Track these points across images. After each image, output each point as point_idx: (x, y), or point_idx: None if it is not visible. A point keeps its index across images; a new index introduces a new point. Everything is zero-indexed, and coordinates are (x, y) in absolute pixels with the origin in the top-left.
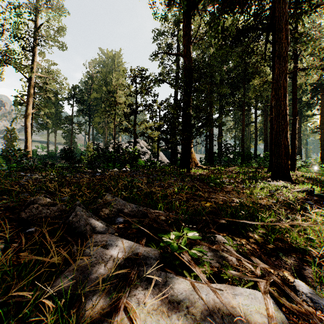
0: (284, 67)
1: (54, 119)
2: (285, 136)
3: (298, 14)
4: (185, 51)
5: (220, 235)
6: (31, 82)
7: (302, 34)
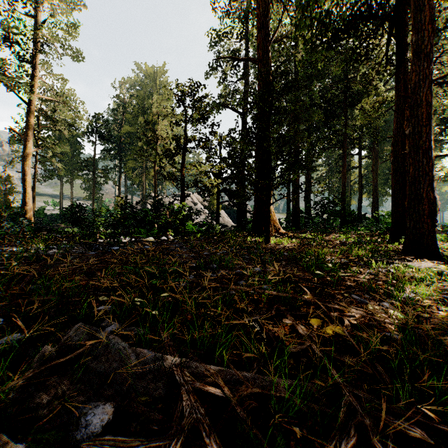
0: (426, 70)
1: (70, 164)
2: (428, 184)
3: None
4: (259, 54)
5: None
6: (31, 107)
7: (447, 22)
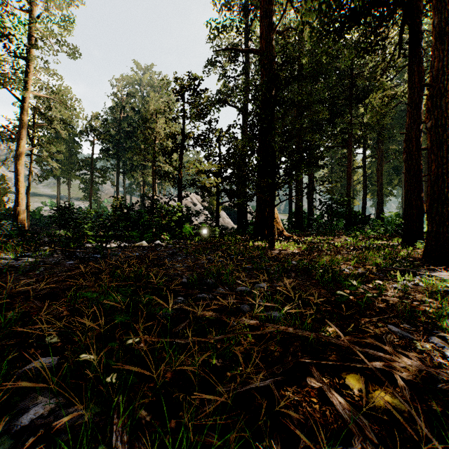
0: None
1: (68, 163)
2: None
3: None
4: (262, 44)
5: None
6: (25, 105)
7: None
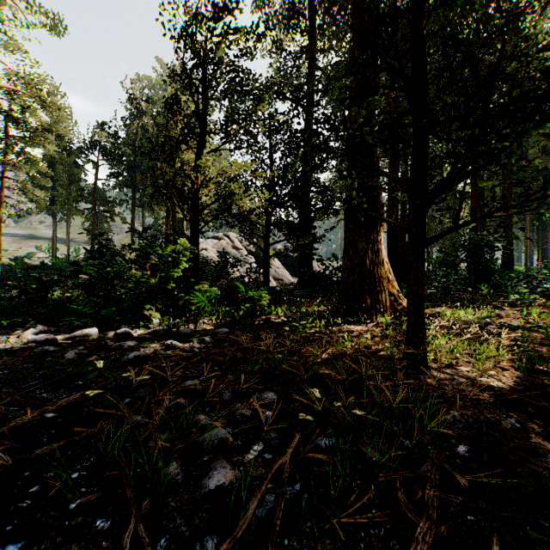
0: None
1: (66, 194)
2: None
3: None
4: None
5: None
6: None
7: None
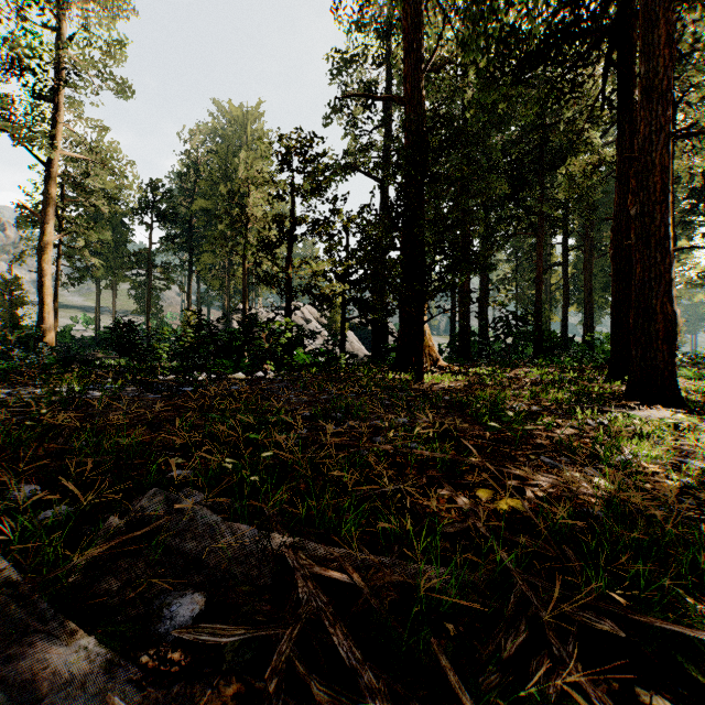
0: (661, 117)
1: (112, 258)
2: (664, 292)
3: (679, 4)
4: (407, 91)
5: (608, 701)
6: (53, 171)
7: (697, 42)
